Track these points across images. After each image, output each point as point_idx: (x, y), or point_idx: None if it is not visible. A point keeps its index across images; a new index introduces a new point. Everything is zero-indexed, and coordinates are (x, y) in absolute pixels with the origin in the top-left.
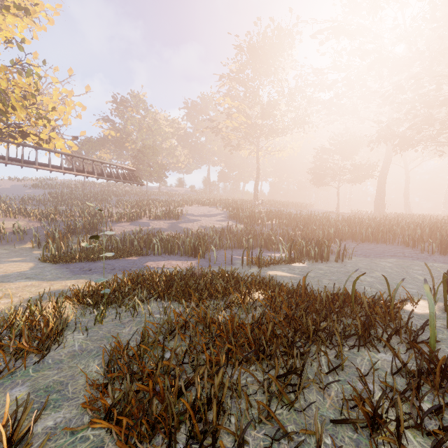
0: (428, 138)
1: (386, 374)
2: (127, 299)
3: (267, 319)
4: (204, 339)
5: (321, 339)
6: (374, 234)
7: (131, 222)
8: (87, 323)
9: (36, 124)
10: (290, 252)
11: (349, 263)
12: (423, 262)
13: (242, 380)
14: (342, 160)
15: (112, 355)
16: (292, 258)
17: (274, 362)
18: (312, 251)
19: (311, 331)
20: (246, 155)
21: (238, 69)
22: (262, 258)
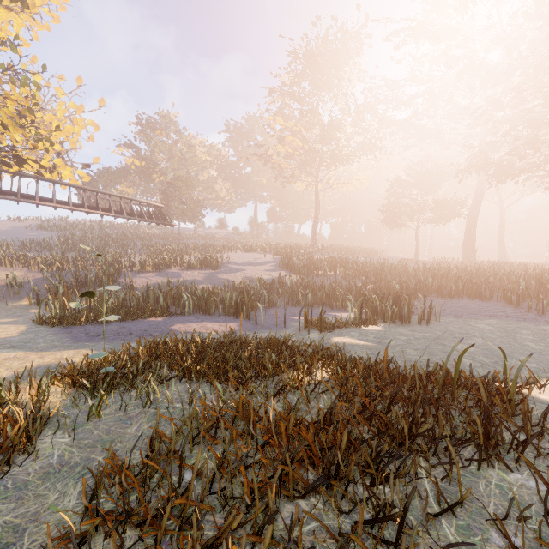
0: (532, 167)
1: (541, 523)
2: (140, 379)
3: (338, 417)
4: (245, 445)
5: (419, 446)
6: (466, 288)
7: (157, 273)
8: (75, 419)
9: (34, 147)
10: (360, 311)
11: (437, 326)
12: (532, 324)
13: (303, 526)
14: (422, 195)
15: (100, 480)
16: (364, 319)
17: (351, 490)
18: (389, 310)
19: (406, 439)
20: (302, 188)
21: (292, 81)
22: (325, 320)
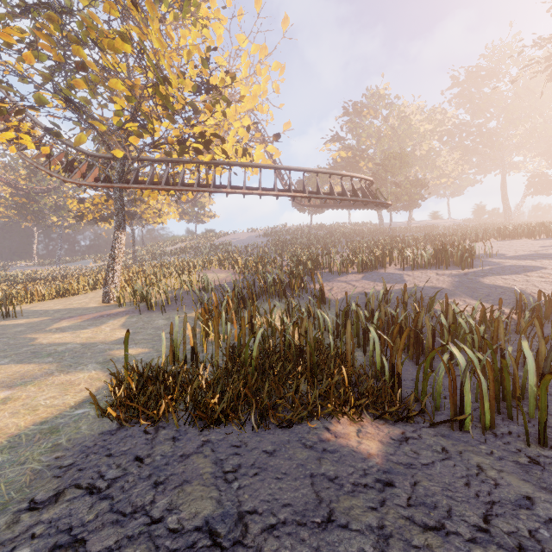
0: None
1: None
2: None
3: None
4: None
5: None
6: None
7: (364, 274)
8: None
9: (210, 112)
10: None
11: None
12: None
13: None
14: None
15: None
16: None
17: None
18: None
19: None
20: None
21: None
22: None
